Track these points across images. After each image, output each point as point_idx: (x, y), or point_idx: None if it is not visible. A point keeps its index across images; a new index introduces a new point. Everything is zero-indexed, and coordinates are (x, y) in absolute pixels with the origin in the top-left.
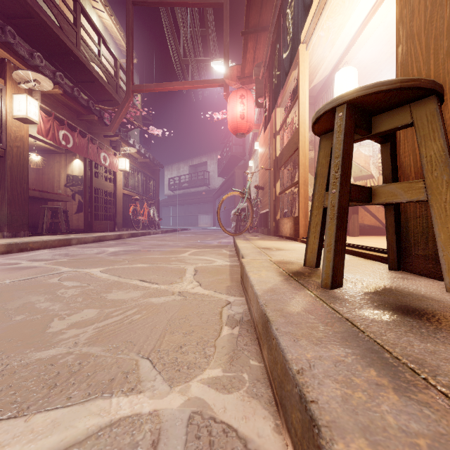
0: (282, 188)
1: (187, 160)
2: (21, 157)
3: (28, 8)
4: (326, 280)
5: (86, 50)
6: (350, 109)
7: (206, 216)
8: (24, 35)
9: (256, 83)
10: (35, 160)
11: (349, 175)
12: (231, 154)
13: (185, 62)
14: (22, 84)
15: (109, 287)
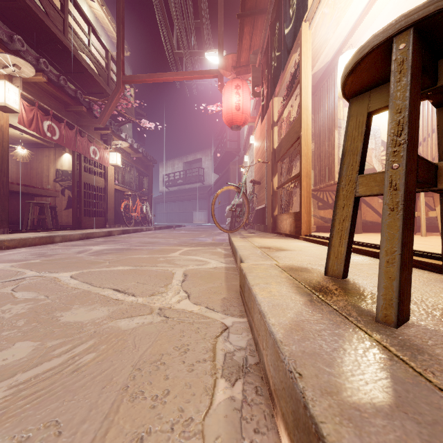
0: (280, 182)
1: (181, 157)
2: None
3: None
4: (387, 310)
5: (74, 39)
6: (417, 37)
7: (200, 213)
8: (6, 20)
9: (253, 71)
10: (21, 154)
11: (416, 141)
12: (226, 150)
13: (179, 55)
14: (0, 69)
15: (71, 300)
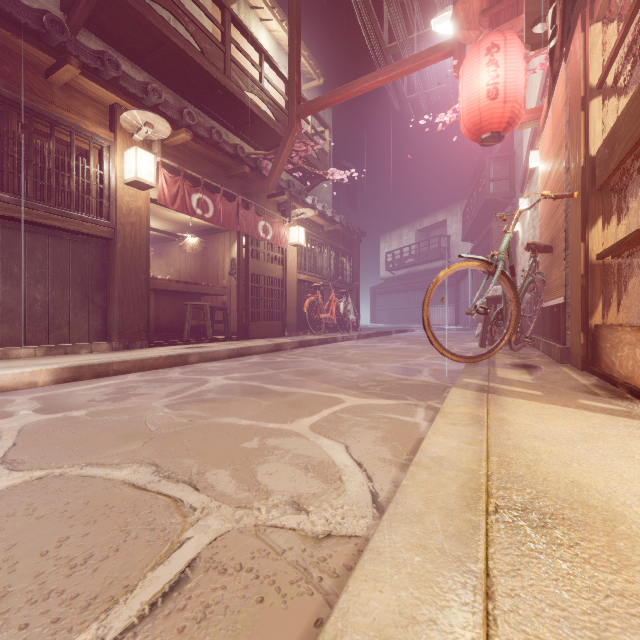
0: (609, 241)
1: (413, 223)
2: (137, 238)
3: (154, 31)
4: None
5: (239, 77)
6: None
7: (443, 309)
8: (163, 77)
9: None
10: (191, 243)
11: None
12: (485, 198)
13: (393, 52)
14: (135, 135)
15: None
